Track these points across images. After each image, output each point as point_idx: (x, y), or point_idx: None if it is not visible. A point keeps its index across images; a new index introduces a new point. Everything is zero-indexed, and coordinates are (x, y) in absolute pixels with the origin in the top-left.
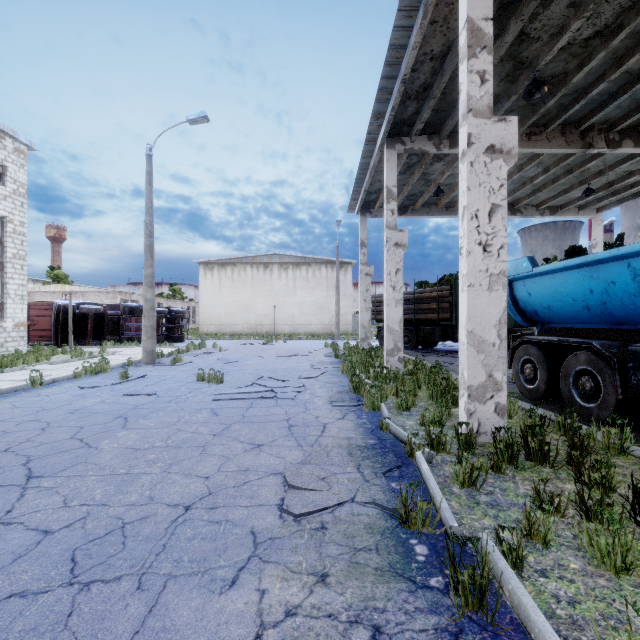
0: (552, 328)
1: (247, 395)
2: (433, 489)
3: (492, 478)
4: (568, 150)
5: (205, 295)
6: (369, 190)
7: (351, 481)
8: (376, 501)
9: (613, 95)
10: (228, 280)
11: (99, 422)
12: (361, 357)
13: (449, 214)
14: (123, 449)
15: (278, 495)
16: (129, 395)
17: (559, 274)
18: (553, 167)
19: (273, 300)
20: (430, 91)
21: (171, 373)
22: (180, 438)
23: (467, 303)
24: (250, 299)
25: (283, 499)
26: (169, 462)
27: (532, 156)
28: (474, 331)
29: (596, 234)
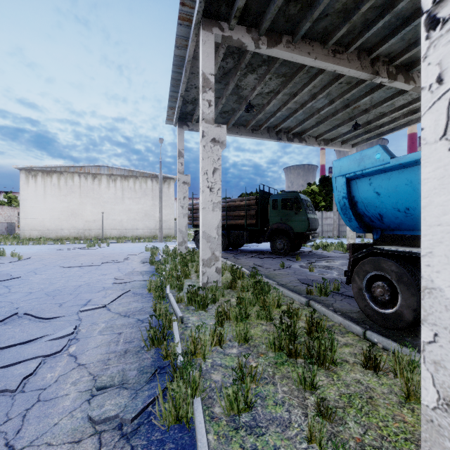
0: (398, 235)
1: None
2: None
3: None
4: (361, 74)
5: (27, 201)
6: (186, 98)
7: None
8: None
9: (406, 21)
10: (54, 187)
11: None
12: (176, 265)
13: (254, 136)
14: None
15: None
16: None
17: None
18: (338, 99)
19: (102, 207)
20: None
21: None
22: None
23: None
24: (78, 206)
25: None
26: None
27: (325, 85)
28: None
29: None
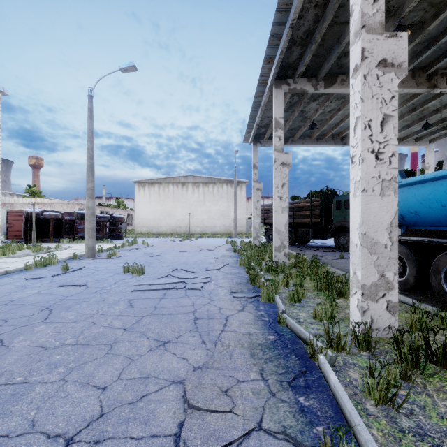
0: (416, 230)
1: (162, 286)
2: (352, 416)
3: (403, 389)
4: (417, 90)
5: (139, 205)
6: (260, 125)
7: (256, 394)
8: (287, 431)
9: None
10: (156, 194)
11: (25, 315)
12: (254, 252)
13: (319, 144)
14: (32, 348)
15: (176, 418)
16: (63, 286)
17: (428, 184)
18: (401, 106)
19: (188, 209)
20: (312, 37)
21: (105, 265)
22: (92, 334)
23: (361, 207)
24: (172, 208)
25: (181, 425)
26: (71, 366)
27: None
28: (367, 233)
29: (429, 159)
